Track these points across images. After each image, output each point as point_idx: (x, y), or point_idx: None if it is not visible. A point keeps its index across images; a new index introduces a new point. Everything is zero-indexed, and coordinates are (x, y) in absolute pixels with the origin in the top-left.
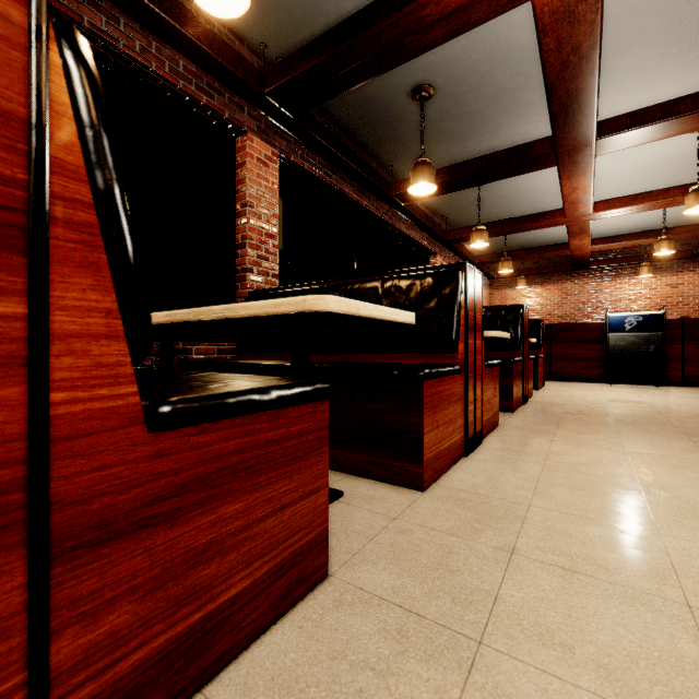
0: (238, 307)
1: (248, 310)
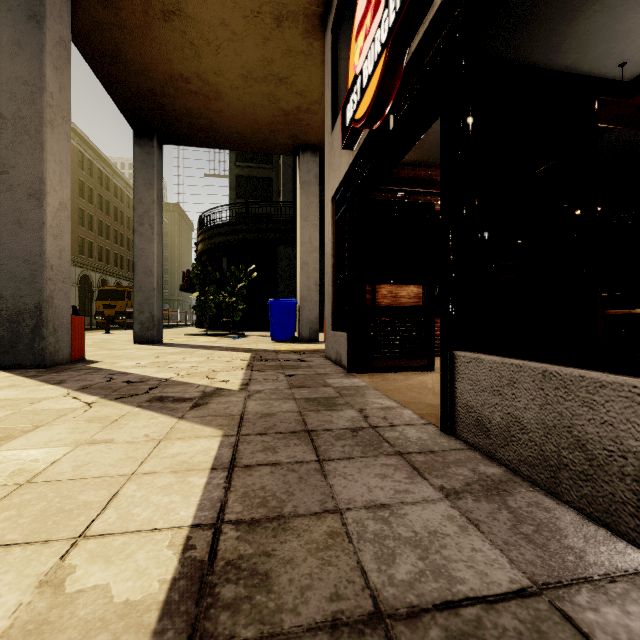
0: (605, 311)
1: (608, 312)
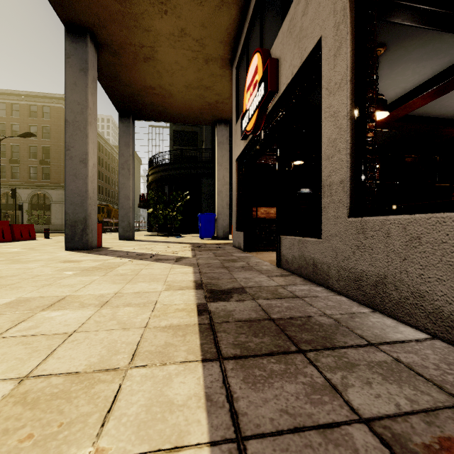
0: None
1: None
